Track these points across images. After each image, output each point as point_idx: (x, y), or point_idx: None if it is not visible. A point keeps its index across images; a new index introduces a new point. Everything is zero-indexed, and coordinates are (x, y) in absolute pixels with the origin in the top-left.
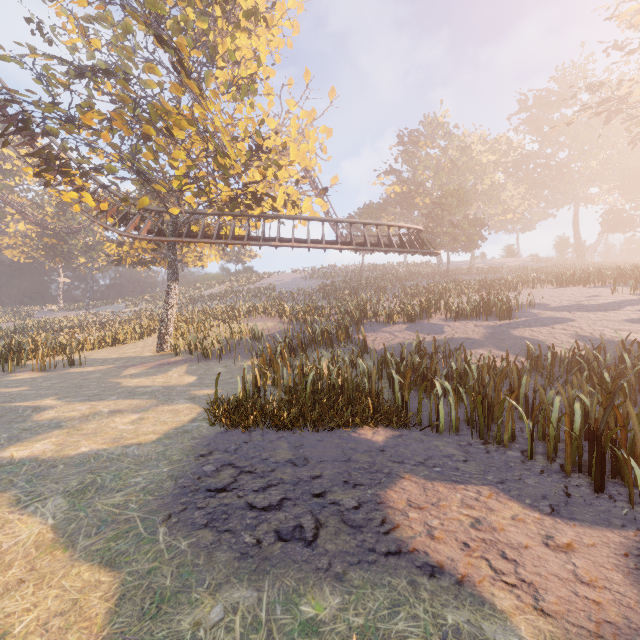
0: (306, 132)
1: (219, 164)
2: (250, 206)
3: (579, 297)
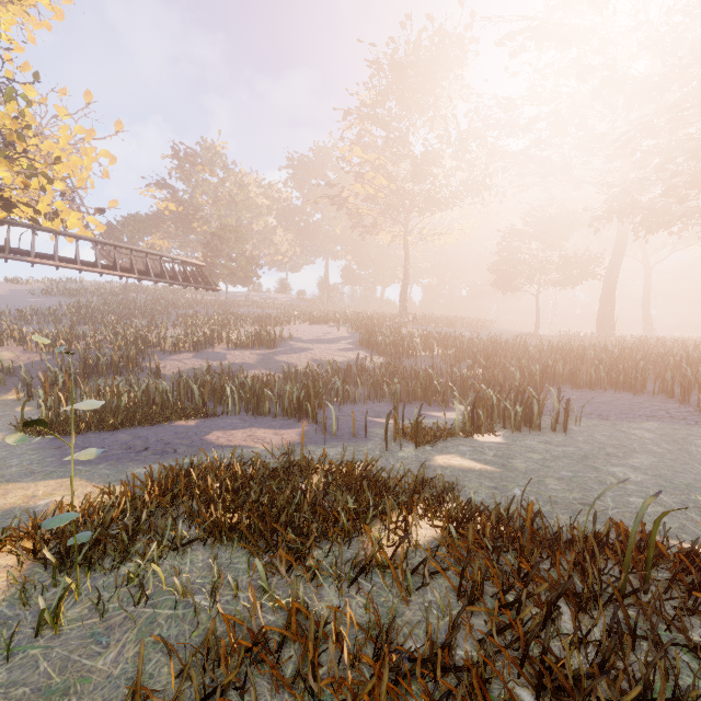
0: (83, 149)
1: None
2: None
3: (320, 333)
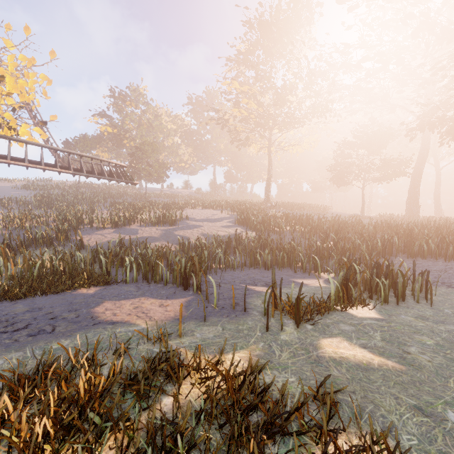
0: (25, 73)
1: None
2: None
3: (209, 215)
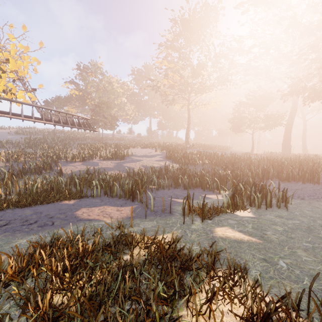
0: (22, 56)
1: None
2: None
3: (147, 152)
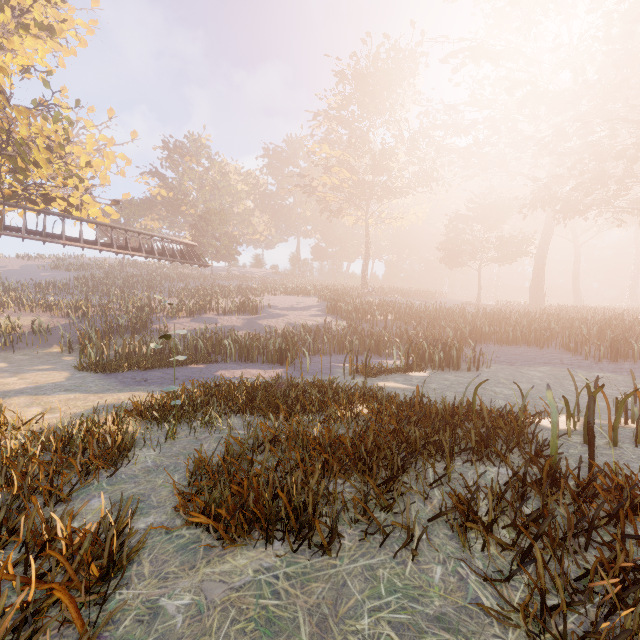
0: (105, 154)
1: (15, 164)
2: (35, 202)
3: (294, 302)
